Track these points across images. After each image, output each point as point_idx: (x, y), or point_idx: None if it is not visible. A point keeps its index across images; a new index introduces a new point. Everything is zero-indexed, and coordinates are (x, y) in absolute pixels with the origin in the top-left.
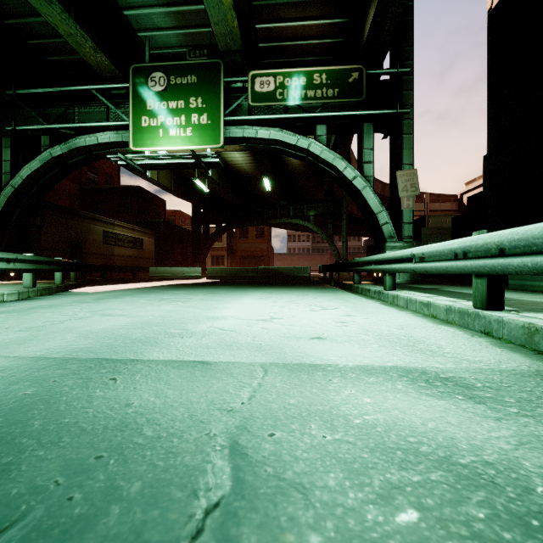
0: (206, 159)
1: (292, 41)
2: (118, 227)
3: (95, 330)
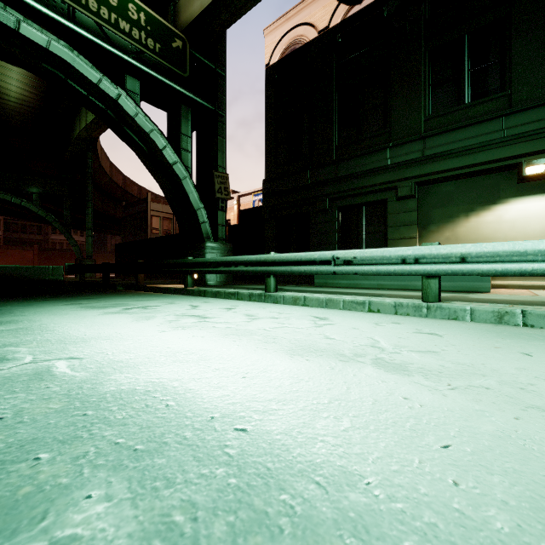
0: None
1: None
2: None
3: None
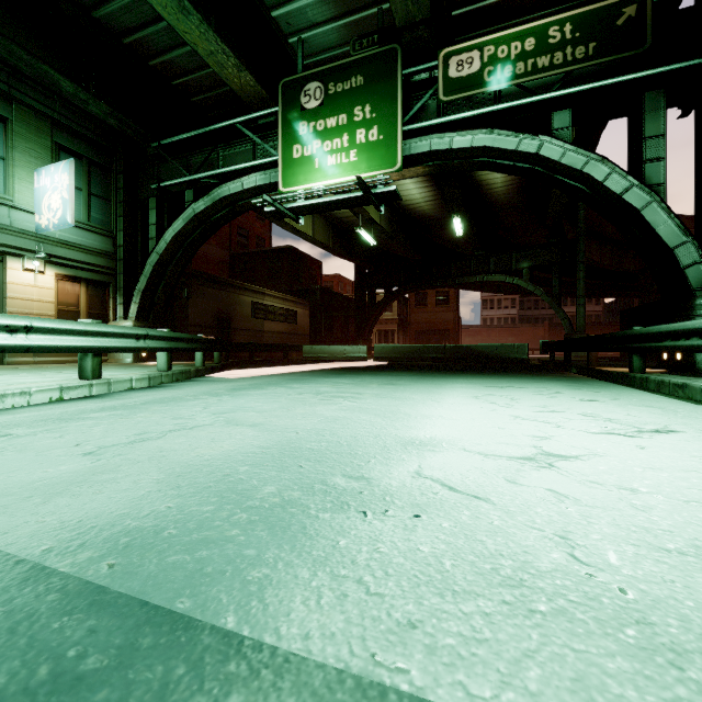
0: (377, 190)
1: None
2: (268, 297)
3: (197, 463)
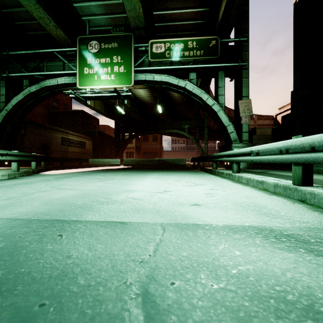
0: (123, 93)
1: (175, 22)
2: (70, 135)
3: (52, 199)
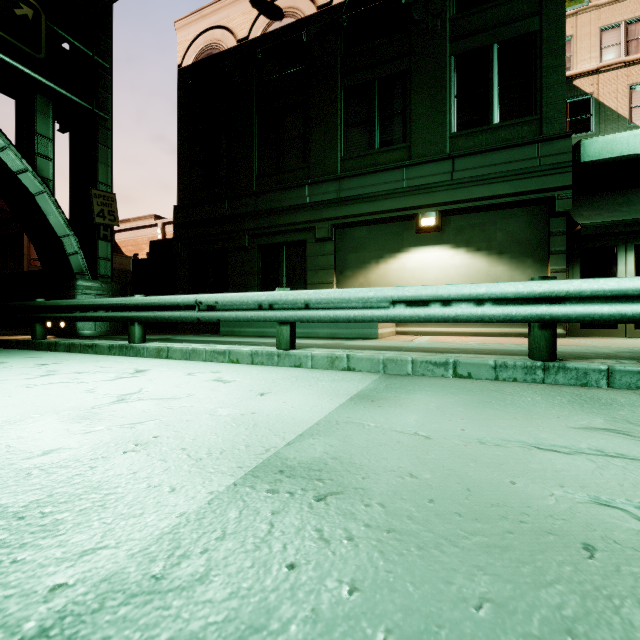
0: None
1: None
2: None
3: None
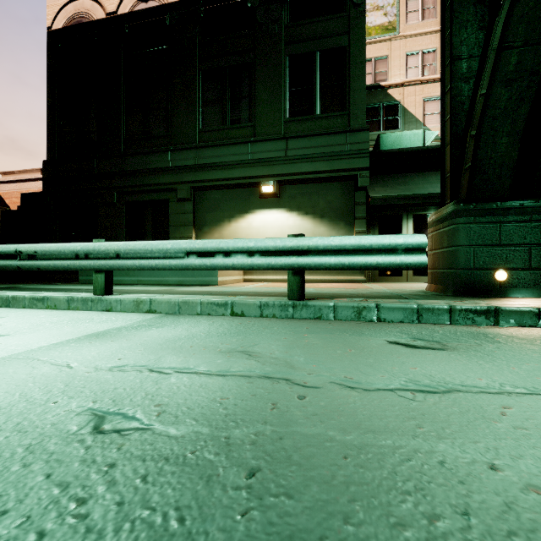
0: None
1: None
2: None
3: None
